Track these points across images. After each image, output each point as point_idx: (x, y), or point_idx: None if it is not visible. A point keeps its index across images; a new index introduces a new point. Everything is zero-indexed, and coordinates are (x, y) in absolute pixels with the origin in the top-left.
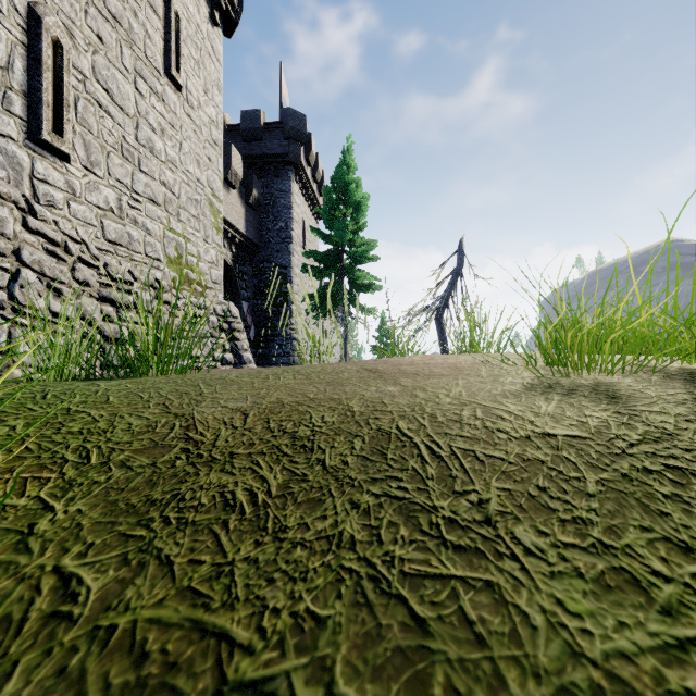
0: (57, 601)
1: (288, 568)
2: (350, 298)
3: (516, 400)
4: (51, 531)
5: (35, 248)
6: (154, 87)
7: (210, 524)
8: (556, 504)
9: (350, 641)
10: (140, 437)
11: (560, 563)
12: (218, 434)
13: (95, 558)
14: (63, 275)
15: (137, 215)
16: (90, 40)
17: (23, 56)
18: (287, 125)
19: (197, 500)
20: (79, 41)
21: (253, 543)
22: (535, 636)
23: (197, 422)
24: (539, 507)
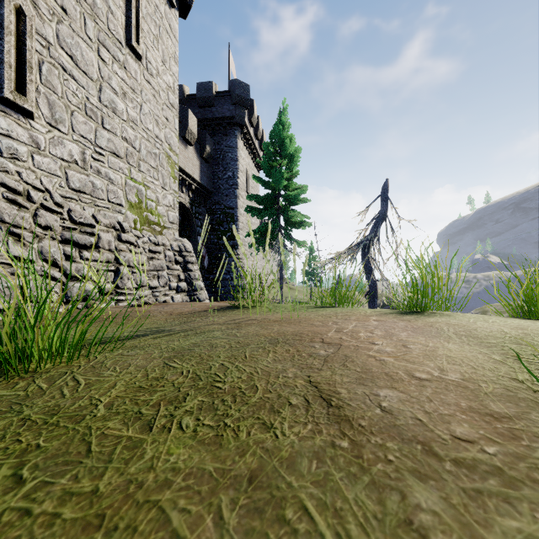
0: None
1: None
2: (285, 233)
3: None
4: None
5: None
6: (117, 56)
7: None
8: None
9: None
10: None
11: None
12: None
13: None
14: (24, 221)
15: (100, 167)
16: (55, 11)
17: None
18: (234, 93)
19: None
20: (44, 11)
21: None
22: None
23: None
24: None
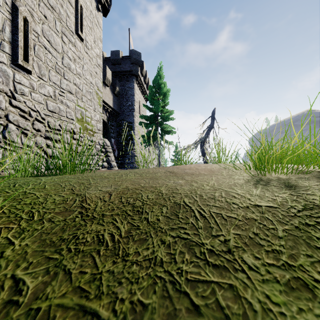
0: (11, 294)
1: (129, 276)
2: (161, 137)
3: (241, 188)
4: (12, 255)
5: (15, 114)
6: (71, 39)
7: (91, 252)
8: (263, 242)
9: (160, 317)
10: (59, 206)
11: (267, 274)
12: (96, 204)
13: (32, 270)
14: (28, 127)
15: (63, 99)
16: (41, 18)
17: (9, 25)
18: (132, 57)
19: (85, 239)
20: (36, 18)
21: (112, 262)
22: (256, 316)
23: (87, 198)
24: (255, 243)
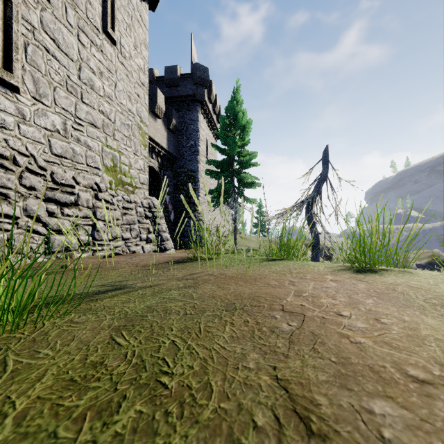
0: None
1: None
2: (238, 192)
3: None
4: None
5: None
6: (94, 41)
7: None
8: None
9: None
10: None
11: None
12: None
13: None
14: (10, 182)
15: (80, 135)
16: None
17: None
18: (195, 75)
19: None
20: None
21: None
22: None
23: None
24: None
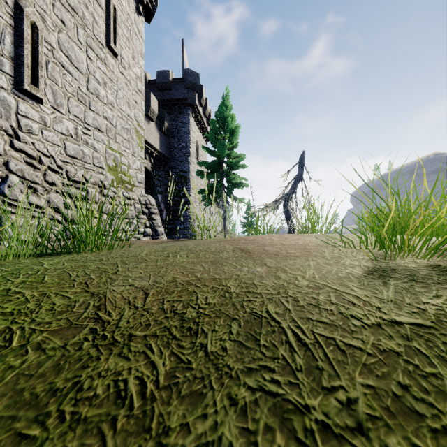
0: None
1: None
2: (228, 192)
3: (360, 284)
4: None
5: (18, 161)
6: (99, 55)
7: (100, 421)
8: (421, 406)
9: None
10: (59, 317)
11: None
12: (122, 314)
13: None
14: (38, 179)
15: (88, 139)
16: (56, 24)
17: (11, 33)
18: (187, 80)
19: (93, 390)
20: (49, 24)
21: None
22: None
23: (107, 301)
24: (406, 410)
